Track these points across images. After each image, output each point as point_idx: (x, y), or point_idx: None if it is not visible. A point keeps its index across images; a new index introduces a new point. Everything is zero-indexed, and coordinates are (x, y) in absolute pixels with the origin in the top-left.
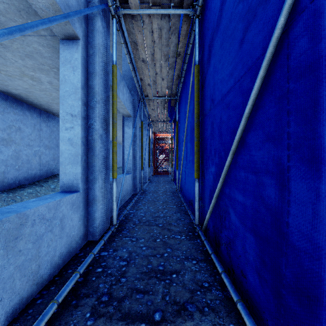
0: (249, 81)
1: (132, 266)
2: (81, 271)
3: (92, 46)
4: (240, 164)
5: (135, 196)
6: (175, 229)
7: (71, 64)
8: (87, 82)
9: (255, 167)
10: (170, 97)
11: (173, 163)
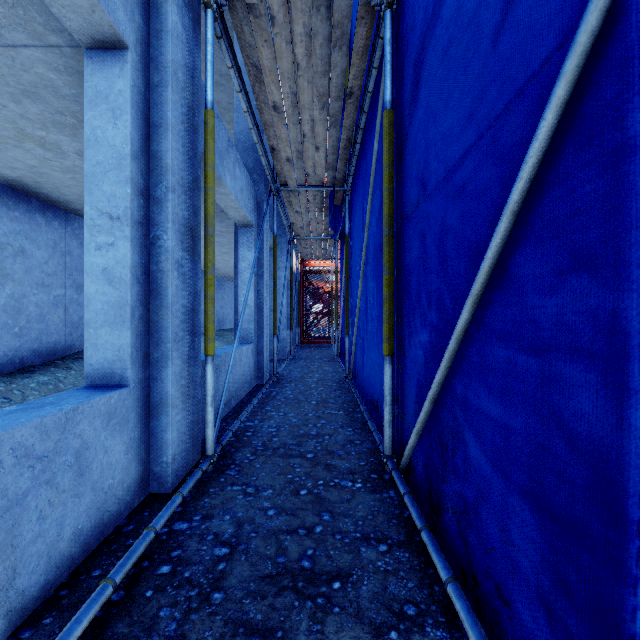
0: (519, 124)
1: (240, 558)
2: (118, 578)
3: (159, 67)
4: (495, 328)
5: (260, 390)
6: (342, 466)
7: (109, 104)
8: (148, 145)
9: (539, 336)
10: (333, 186)
11: (340, 322)
